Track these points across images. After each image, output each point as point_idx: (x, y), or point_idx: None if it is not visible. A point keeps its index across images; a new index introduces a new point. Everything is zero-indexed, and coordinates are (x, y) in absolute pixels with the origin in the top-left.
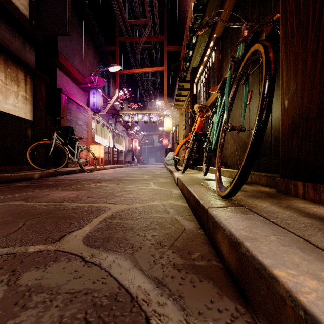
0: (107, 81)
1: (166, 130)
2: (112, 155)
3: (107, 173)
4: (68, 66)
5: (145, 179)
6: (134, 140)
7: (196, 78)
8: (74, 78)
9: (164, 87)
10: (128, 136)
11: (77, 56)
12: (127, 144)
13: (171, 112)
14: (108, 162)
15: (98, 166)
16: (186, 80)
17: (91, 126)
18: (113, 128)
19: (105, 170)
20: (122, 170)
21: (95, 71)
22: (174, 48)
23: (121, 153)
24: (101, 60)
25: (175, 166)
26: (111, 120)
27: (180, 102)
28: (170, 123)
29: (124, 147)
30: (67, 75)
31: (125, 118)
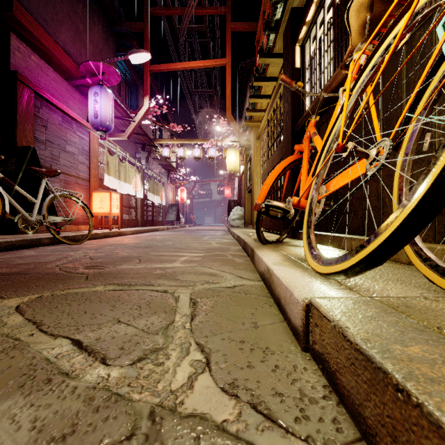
0: (133, 90)
1: (230, 171)
2: (141, 211)
3: (108, 245)
4: (41, 35)
5: (174, 272)
6: (180, 189)
7: (304, 23)
8: (60, 65)
9: (227, 93)
10: (171, 183)
11: (66, 26)
12: (170, 195)
13: (239, 136)
14: (133, 222)
15: (107, 230)
16: (273, 52)
17: (100, 160)
18: (144, 168)
19: (118, 237)
20: (149, 237)
21: (105, 61)
22: (245, 27)
23: (159, 209)
24: (119, 49)
25: (258, 232)
26: (140, 154)
27: (257, 111)
28: (237, 158)
29: (163, 198)
30: (43, 58)
31: (164, 151)
